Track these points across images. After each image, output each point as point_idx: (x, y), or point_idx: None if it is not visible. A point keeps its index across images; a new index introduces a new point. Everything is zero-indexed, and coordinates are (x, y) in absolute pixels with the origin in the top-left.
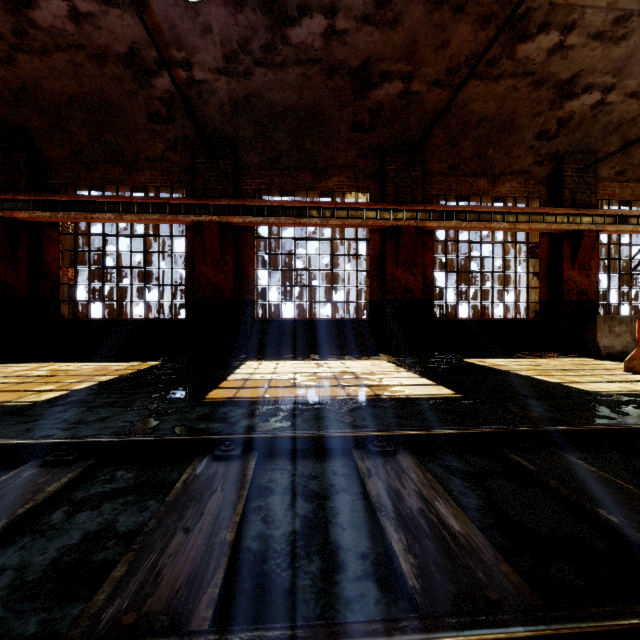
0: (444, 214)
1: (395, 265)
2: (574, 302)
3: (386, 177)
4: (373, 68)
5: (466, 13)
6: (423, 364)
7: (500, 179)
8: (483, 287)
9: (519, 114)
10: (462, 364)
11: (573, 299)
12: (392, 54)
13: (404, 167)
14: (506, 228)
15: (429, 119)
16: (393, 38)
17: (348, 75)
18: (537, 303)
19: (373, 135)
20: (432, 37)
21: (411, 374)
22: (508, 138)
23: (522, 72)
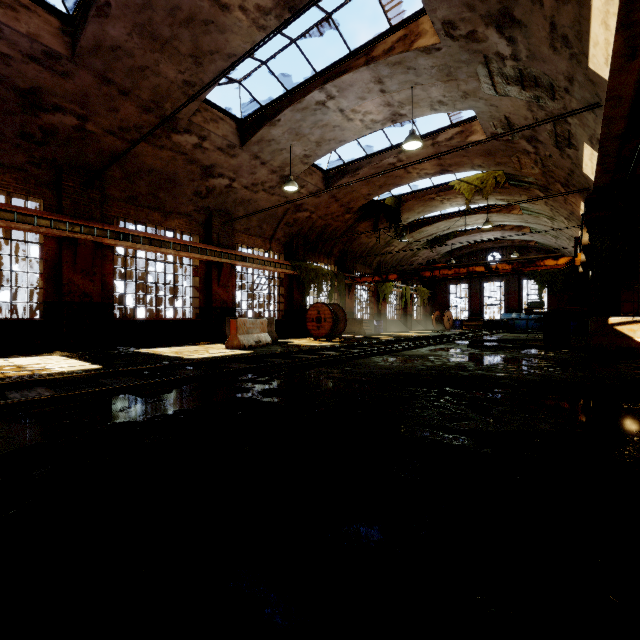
0: (121, 235)
1: (73, 271)
2: (220, 308)
3: (63, 191)
4: (44, 97)
5: (131, 98)
6: (95, 355)
7: (171, 216)
8: (158, 295)
9: (180, 176)
10: (129, 353)
11: (219, 306)
12: (65, 95)
13: (83, 187)
14: (173, 254)
15: (107, 155)
16: (65, 85)
17: (14, 90)
18: (198, 308)
19: (47, 150)
20: (103, 100)
21: (77, 361)
22: (174, 189)
23: (178, 150)
